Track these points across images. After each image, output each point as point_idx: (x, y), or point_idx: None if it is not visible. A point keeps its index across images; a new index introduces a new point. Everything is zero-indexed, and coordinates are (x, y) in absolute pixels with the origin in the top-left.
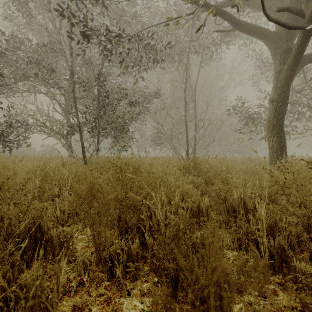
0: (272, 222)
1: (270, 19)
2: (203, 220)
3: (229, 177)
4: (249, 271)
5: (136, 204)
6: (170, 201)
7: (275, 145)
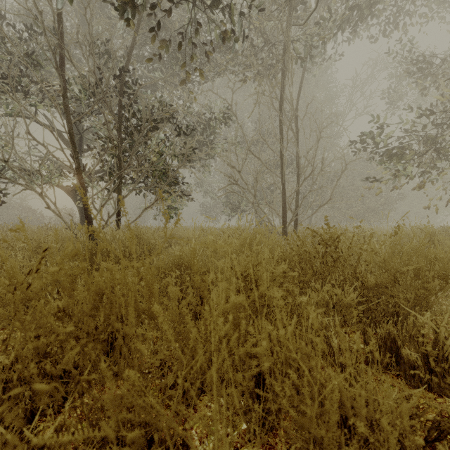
0: None
1: None
2: None
3: None
4: None
5: None
6: None
7: None
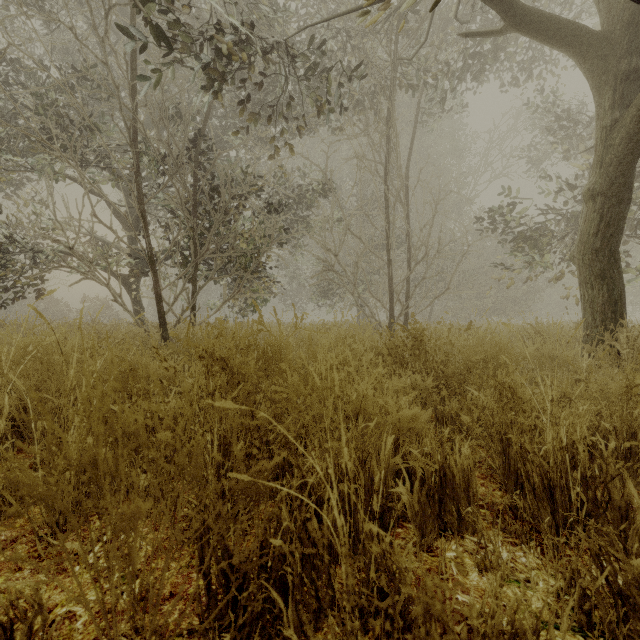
0: None
1: None
2: (457, 508)
3: (517, 381)
4: None
5: (260, 488)
6: (364, 459)
7: (600, 296)
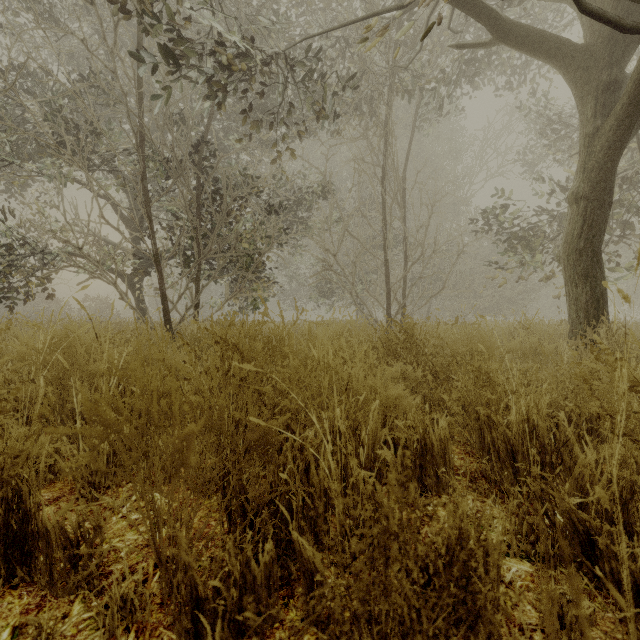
0: (624, 488)
1: (583, 4)
2: (435, 472)
3: (493, 367)
4: (577, 634)
5: (270, 440)
6: (355, 427)
7: (583, 294)
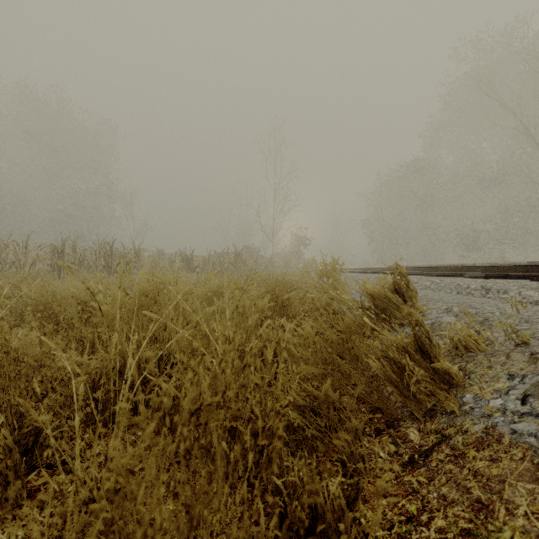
0: None
1: None
2: None
3: None
4: None
5: None
6: None
7: None
